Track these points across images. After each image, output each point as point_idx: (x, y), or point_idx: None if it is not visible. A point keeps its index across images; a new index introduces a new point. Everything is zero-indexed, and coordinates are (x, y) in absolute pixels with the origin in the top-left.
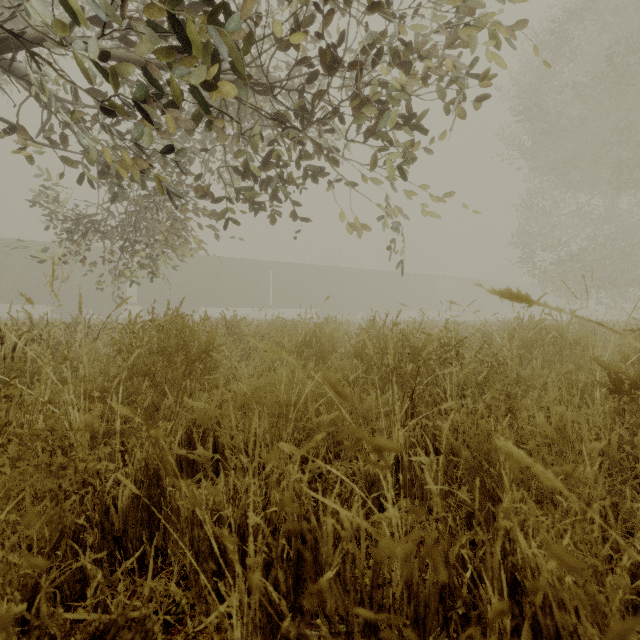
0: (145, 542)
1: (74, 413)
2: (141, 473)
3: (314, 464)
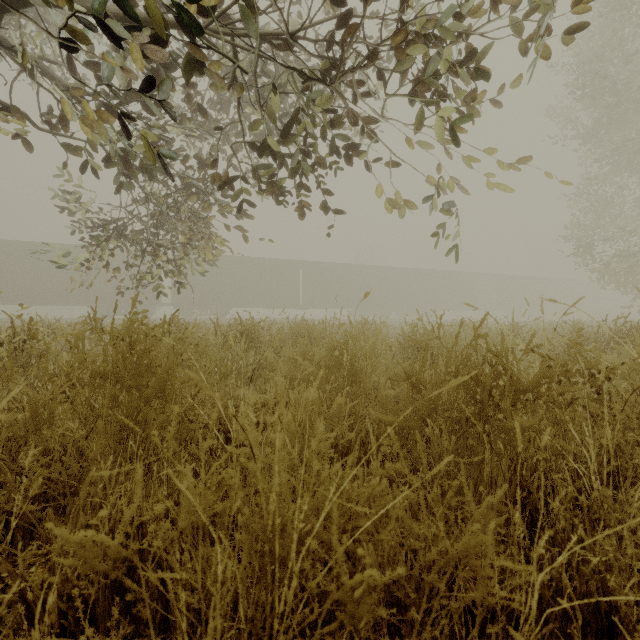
0: None
1: None
2: None
3: None
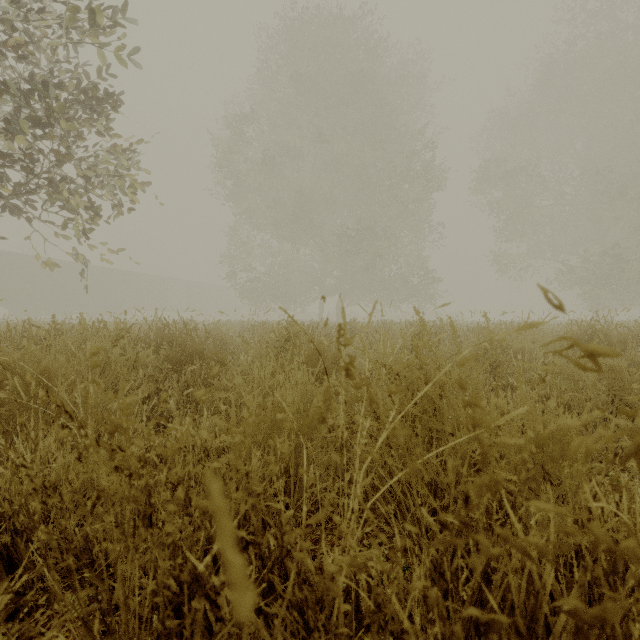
0: None
1: None
2: None
3: None
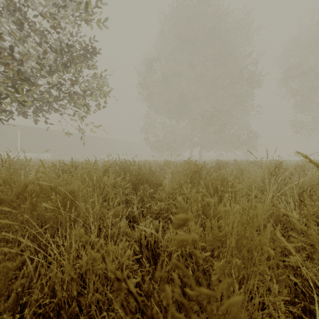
0: None
1: None
2: None
3: None
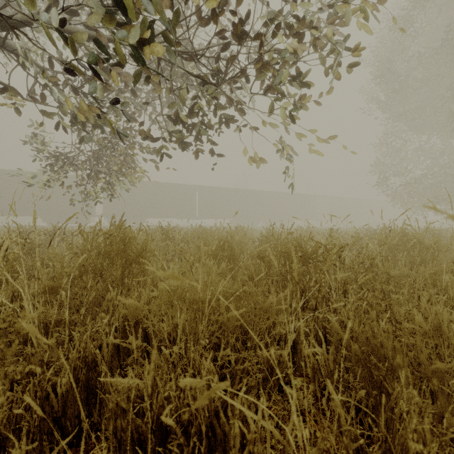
0: (82, 420)
1: (29, 308)
2: (79, 361)
3: (225, 352)
